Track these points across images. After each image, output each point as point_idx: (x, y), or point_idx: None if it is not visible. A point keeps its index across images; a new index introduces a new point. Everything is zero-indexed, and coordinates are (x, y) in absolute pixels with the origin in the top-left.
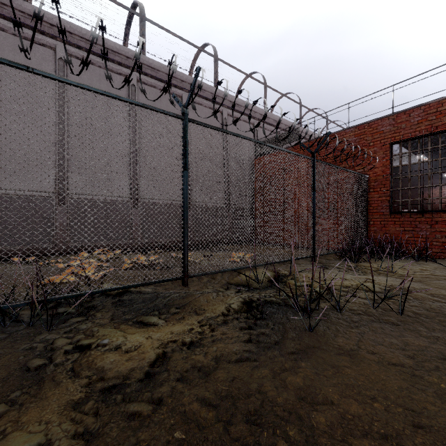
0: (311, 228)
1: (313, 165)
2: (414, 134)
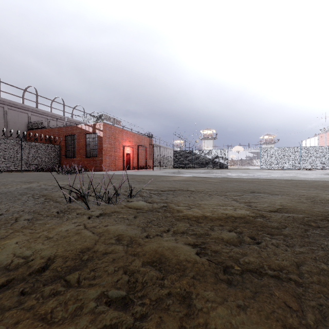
0: (20, 162)
1: (21, 142)
2: (69, 134)
